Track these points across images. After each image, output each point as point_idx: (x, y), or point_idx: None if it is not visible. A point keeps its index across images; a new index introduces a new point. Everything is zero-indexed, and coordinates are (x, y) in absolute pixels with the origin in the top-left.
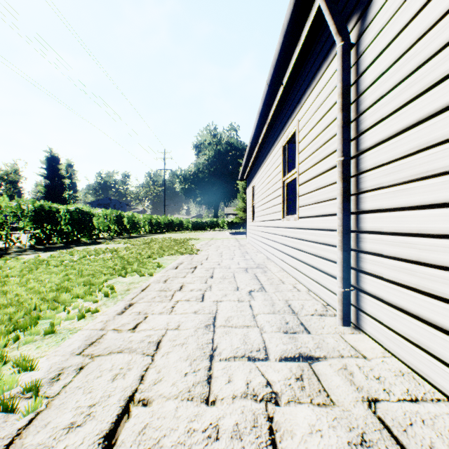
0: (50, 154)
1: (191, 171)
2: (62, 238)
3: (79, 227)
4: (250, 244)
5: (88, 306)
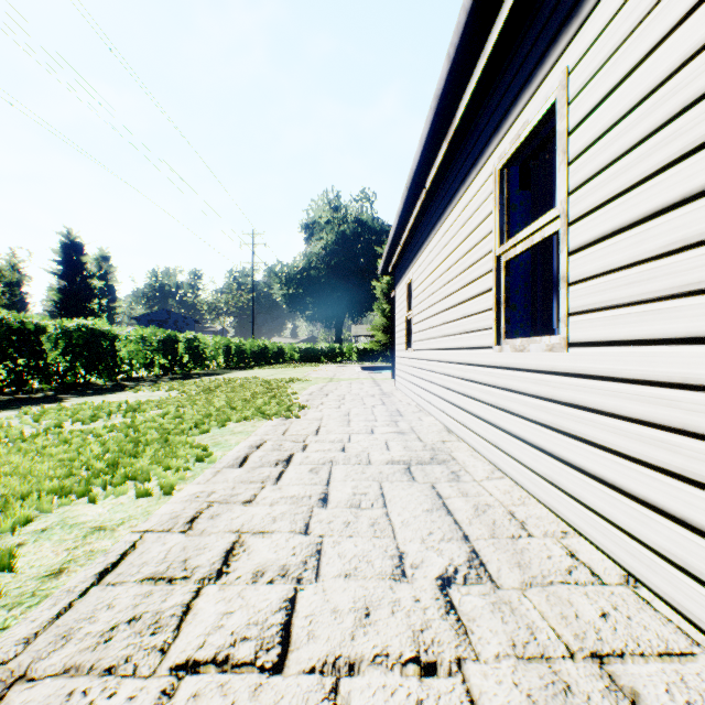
0: (69, 239)
1: (298, 267)
2: (49, 381)
3: (87, 360)
4: (402, 392)
5: None
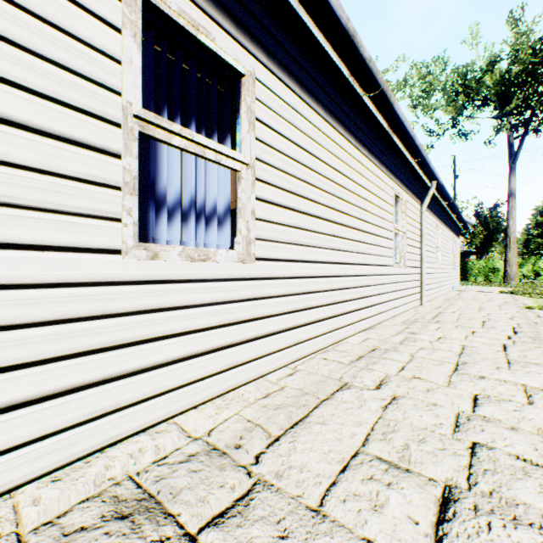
0: None
1: None
2: None
3: None
4: None
5: None
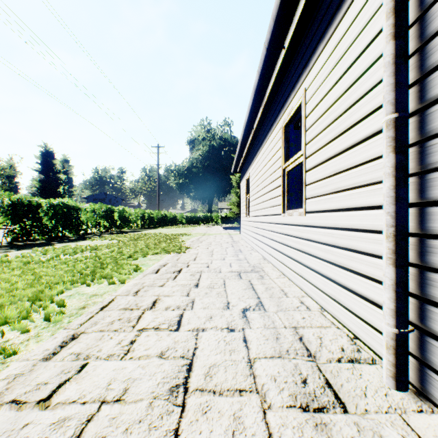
0: (45, 149)
1: (185, 166)
2: (43, 234)
3: (64, 222)
4: (244, 240)
5: (1, 345)
